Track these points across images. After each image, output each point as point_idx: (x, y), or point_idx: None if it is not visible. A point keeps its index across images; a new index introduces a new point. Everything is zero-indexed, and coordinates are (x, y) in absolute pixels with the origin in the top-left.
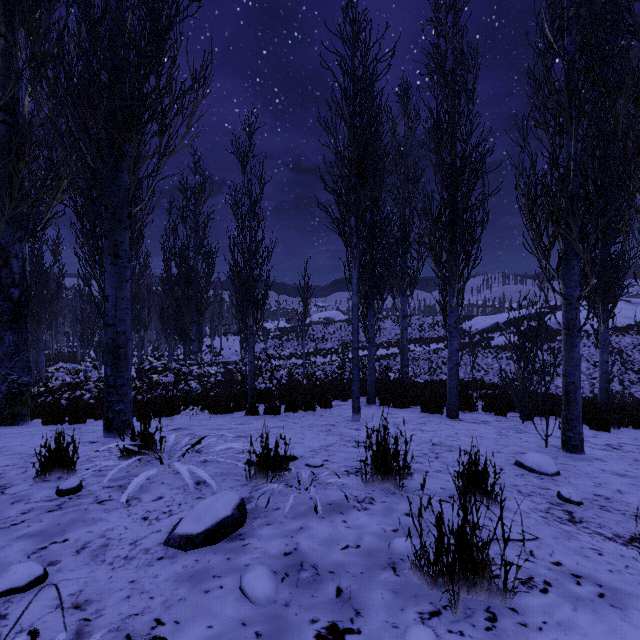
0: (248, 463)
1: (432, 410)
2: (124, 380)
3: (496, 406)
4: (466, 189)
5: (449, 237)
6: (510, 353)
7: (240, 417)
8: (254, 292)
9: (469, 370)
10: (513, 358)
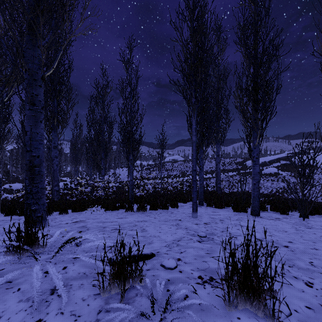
0: (101, 273)
1: (241, 210)
2: (38, 189)
3: (281, 208)
4: (267, 66)
5: (253, 101)
6: (273, 177)
7: (122, 213)
8: (132, 140)
9: (251, 186)
10: (297, 177)
